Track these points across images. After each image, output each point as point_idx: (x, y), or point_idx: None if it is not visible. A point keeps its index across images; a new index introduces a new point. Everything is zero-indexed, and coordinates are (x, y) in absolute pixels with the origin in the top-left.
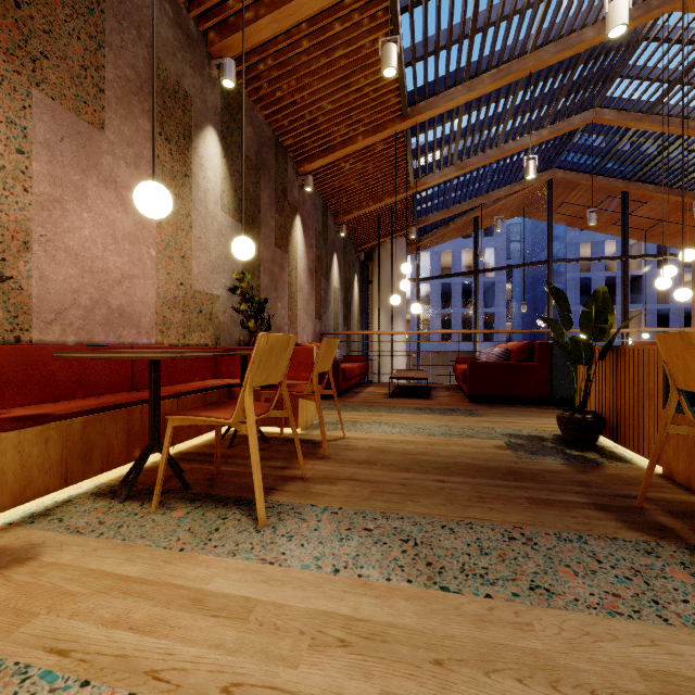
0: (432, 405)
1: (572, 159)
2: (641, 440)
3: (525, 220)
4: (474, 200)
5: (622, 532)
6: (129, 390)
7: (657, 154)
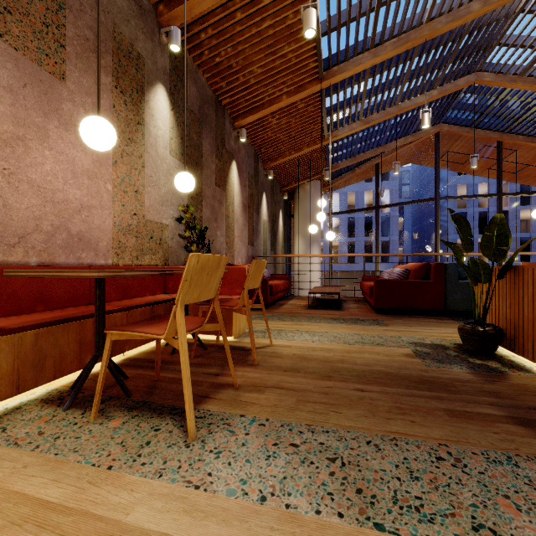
0: (345, 316)
1: (456, 115)
2: None
3: (413, 168)
4: (375, 149)
5: None
6: (87, 304)
7: (527, 110)
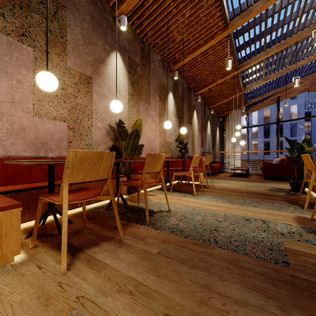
0: (247, 179)
1: None
2: (315, 188)
3: None
4: (276, 89)
5: (285, 203)
6: None
7: None
